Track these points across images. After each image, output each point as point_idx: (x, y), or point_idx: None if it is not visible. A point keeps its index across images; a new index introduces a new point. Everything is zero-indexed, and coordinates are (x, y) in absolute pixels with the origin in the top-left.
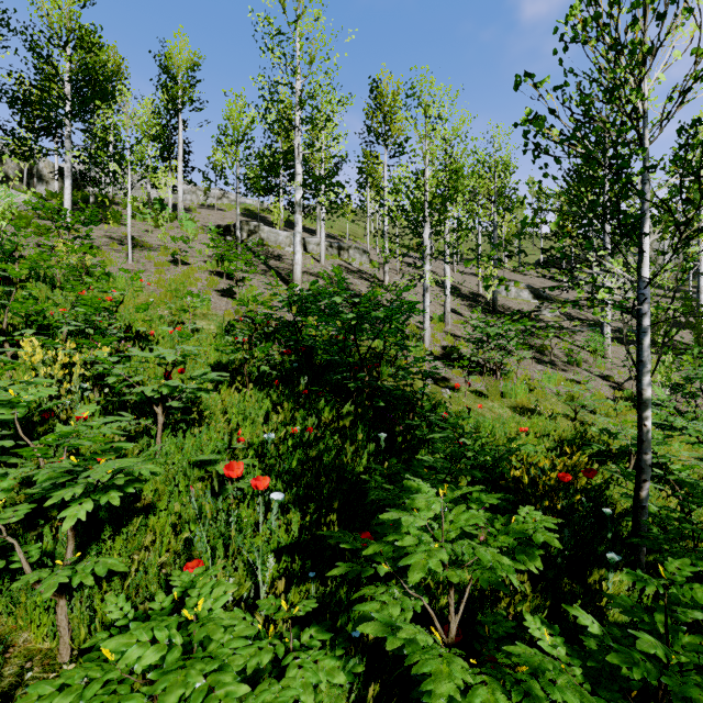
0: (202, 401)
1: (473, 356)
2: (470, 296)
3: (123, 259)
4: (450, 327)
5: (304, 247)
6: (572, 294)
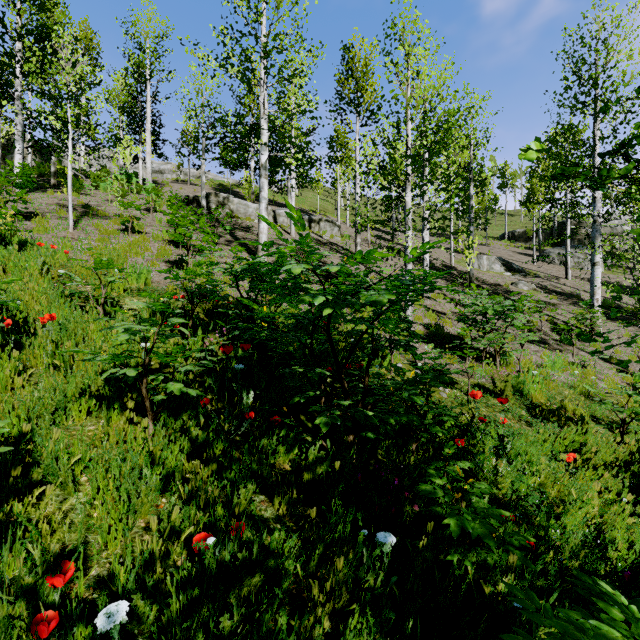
0: (42, 460)
1: (461, 336)
2: (443, 268)
3: (65, 227)
4: (429, 302)
5: (275, 219)
6: (543, 267)
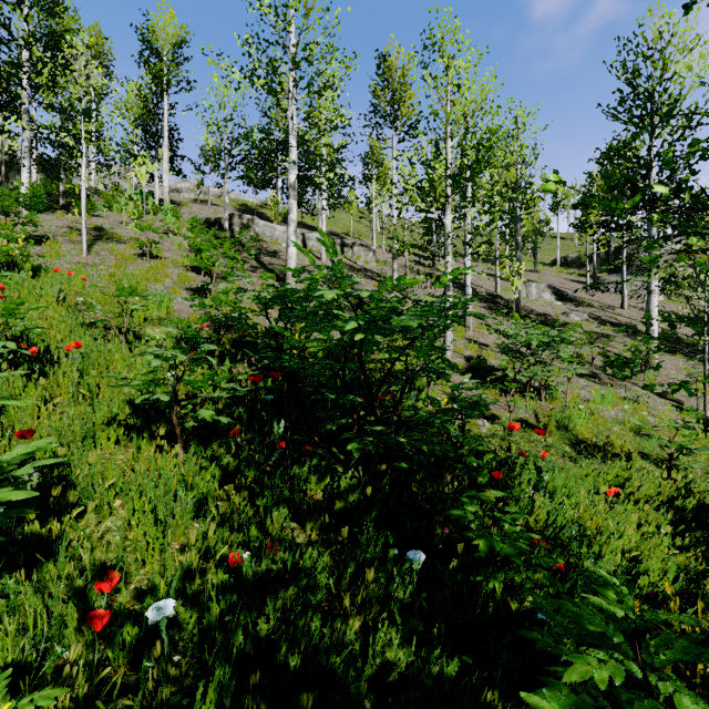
0: (78, 483)
1: (505, 369)
2: (488, 297)
3: (78, 251)
4: (472, 333)
5: (304, 243)
6: (597, 296)
